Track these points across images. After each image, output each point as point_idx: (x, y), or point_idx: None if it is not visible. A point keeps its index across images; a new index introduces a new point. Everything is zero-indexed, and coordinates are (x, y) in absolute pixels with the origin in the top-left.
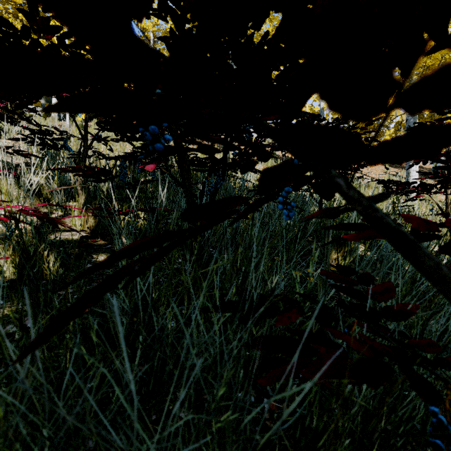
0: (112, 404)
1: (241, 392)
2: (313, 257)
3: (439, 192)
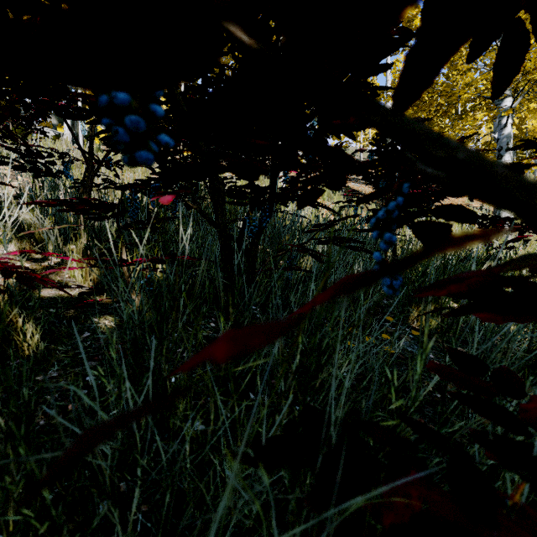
0: None
1: None
2: (425, 350)
3: None
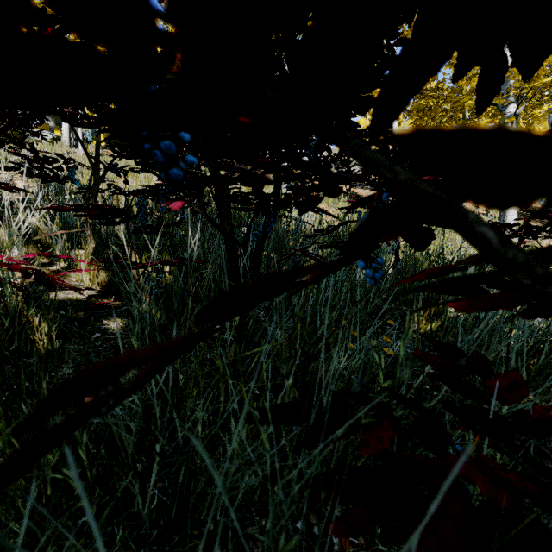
0: (115, 548)
1: (300, 520)
2: (406, 335)
3: (550, 237)
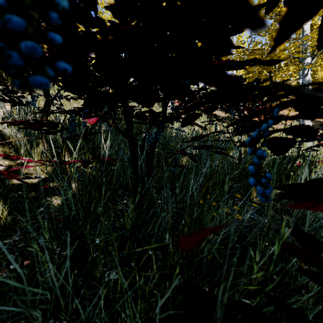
0: None
1: None
2: (282, 238)
3: None
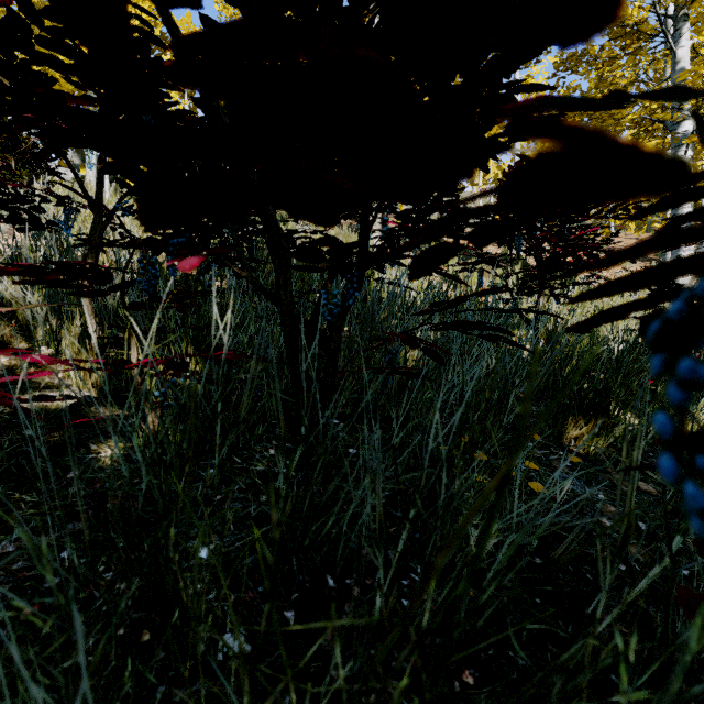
0: None
1: None
2: None
3: None
